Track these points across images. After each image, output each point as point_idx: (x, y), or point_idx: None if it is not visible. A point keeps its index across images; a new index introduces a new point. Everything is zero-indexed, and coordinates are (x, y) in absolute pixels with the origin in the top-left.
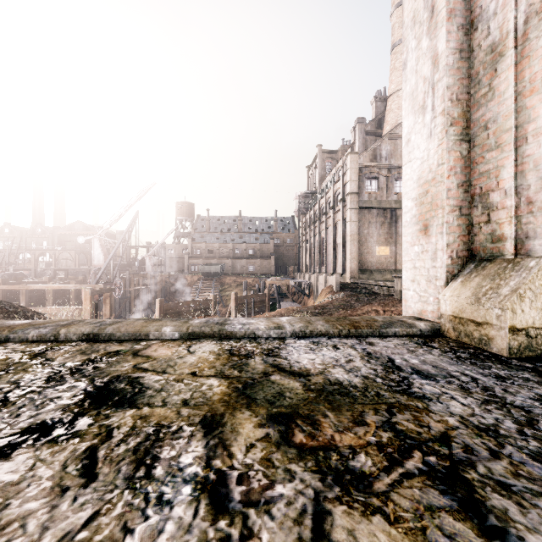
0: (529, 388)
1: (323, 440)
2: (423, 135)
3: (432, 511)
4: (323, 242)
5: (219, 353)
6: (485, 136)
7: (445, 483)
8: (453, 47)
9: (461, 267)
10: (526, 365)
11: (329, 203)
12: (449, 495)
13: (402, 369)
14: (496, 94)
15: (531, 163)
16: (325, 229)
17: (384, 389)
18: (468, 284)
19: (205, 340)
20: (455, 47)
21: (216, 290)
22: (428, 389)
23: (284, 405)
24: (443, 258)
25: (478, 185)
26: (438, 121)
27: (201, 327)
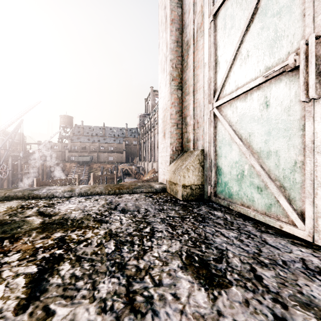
0: (168, 213)
1: (6, 249)
2: (164, 84)
3: (17, 276)
4: (152, 143)
5: (13, 207)
6: (186, 88)
7: (48, 261)
8: (173, 39)
9: (178, 155)
10: (184, 203)
11: (155, 121)
12: (40, 267)
13: (116, 209)
14: (188, 66)
15: (198, 102)
16: (153, 135)
17: (89, 219)
18: (176, 164)
19: (15, 200)
20: (174, 39)
21: (86, 172)
22: (114, 218)
23: (11, 232)
24: (169, 150)
25: (184, 112)
26: (167, 77)
27: (16, 192)
